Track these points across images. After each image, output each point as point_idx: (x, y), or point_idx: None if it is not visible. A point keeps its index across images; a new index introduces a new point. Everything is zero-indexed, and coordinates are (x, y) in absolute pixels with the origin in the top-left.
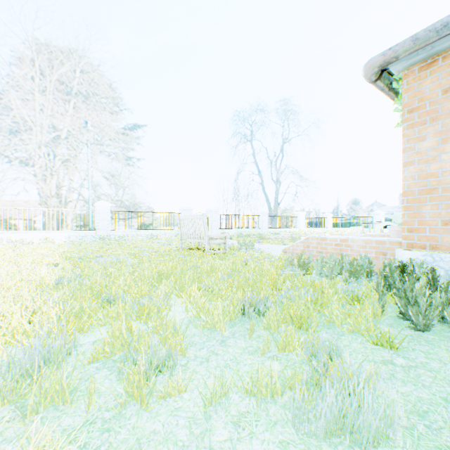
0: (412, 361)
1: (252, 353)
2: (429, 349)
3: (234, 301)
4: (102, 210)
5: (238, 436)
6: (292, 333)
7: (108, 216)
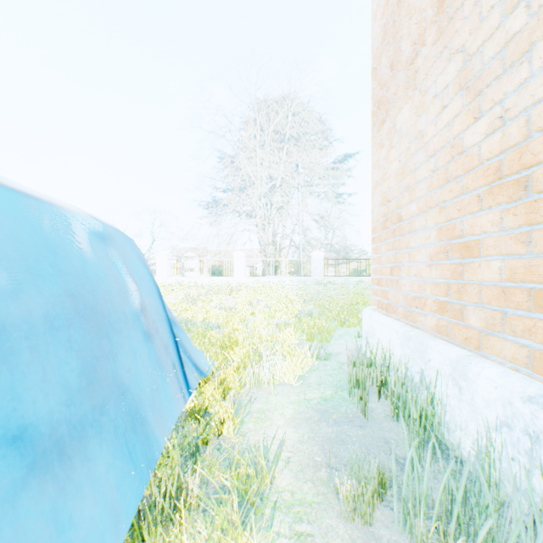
0: None
1: None
2: None
3: None
4: (316, 259)
5: None
6: None
7: (321, 264)
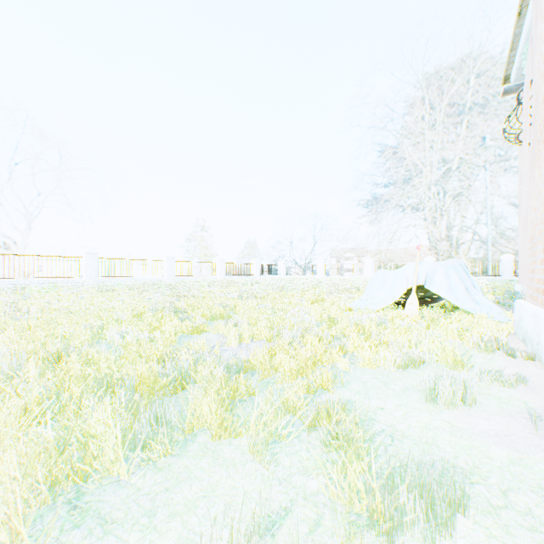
0: None
1: None
2: None
3: None
4: (505, 261)
5: None
6: None
7: (510, 266)
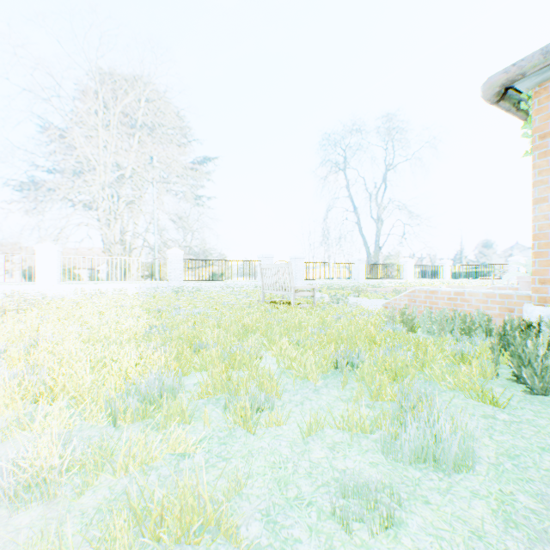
0: (517, 417)
1: (346, 401)
2: (541, 408)
3: (326, 355)
4: (174, 259)
5: (333, 456)
6: (387, 384)
7: (181, 266)
